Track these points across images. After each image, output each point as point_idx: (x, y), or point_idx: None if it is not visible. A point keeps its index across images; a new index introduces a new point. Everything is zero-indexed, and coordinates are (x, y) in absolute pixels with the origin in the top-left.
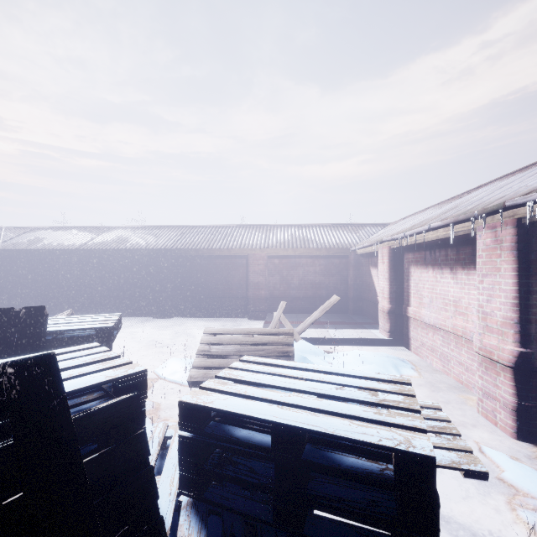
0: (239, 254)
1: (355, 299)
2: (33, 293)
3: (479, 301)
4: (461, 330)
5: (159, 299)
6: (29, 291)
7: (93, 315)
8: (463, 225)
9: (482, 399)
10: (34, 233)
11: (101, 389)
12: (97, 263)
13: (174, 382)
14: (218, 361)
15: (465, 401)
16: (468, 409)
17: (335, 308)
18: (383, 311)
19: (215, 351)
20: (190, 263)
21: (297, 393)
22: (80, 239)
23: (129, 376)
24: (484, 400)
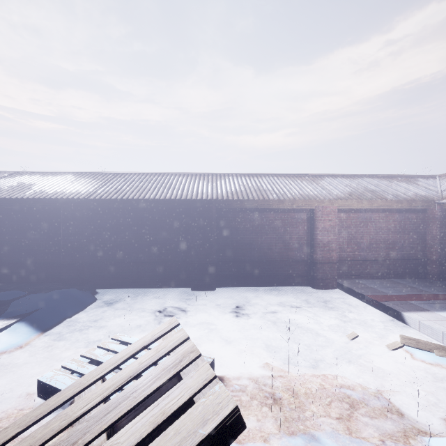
0: (304, 207)
1: (442, 261)
2: (19, 258)
3: None
4: None
5: (200, 264)
6: (13, 256)
7: None
8: None
9: None
10: (16, 178)
11: None
12: (112, 217)
13: None
14: None
15: None
16: None
17: (411, 272)
18: None
19: None
20: (237, 218)
21: None
22: (83, 186)
23: None
24: None
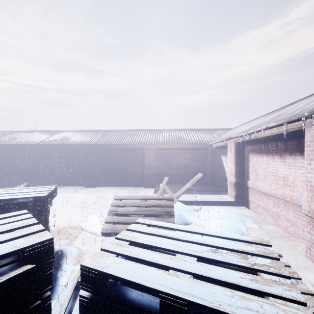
0: (138, 147)
1: (211, 175)
2: (11, 171)
3: (307, 178)
4: (288, 197)
5: (88, 175)
6: (8, 170)
7: (36, 187)
8: (293, 124)
9: (310, 248)
10: (12, 134)
11: (17, 253)
12: (50, 152)
13: (93, 232)
14: (122, 218)
15: (294, 248)
16: (298, 254)
17: (198, 181)
18: (230, 183)
19: (120, 211)
20: (108, 153)
21: (180, 254)
22: (40, 138)
23: (35, 245)
24: (312, 249)
